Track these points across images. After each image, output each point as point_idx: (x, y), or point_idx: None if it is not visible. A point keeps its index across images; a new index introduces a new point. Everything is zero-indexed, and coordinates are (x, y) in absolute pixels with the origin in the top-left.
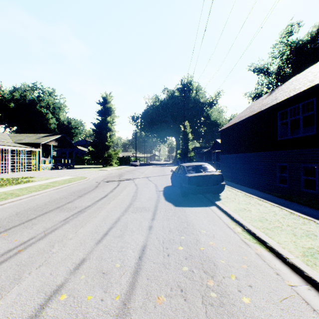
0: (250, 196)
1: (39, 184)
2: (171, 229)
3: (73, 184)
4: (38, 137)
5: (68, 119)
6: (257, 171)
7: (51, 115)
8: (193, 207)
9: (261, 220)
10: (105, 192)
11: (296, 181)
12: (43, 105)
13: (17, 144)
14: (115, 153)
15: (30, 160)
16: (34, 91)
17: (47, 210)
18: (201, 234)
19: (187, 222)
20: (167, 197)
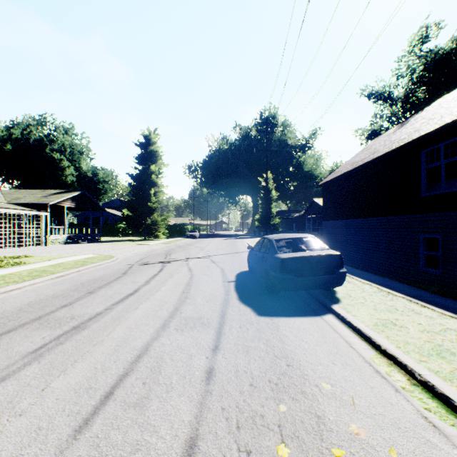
0: (389, 292)
1: (30, 269)
2: (254, 379)
3: (88, 269)
4: (45, 195)
5: (93, 169)
6: (384, 247)
7: (68, 163)
8: (291, 317)
9: (441, 353)
10: (136, 284)
11: (456, 264)
12: (55, 148)
13: (11, 205)
14: (163, 219)
15: (31, 229)
16: (42, 127)
17: (14, 325)
18: (322, 396)
19: (286, 356)
20: (243, 293)
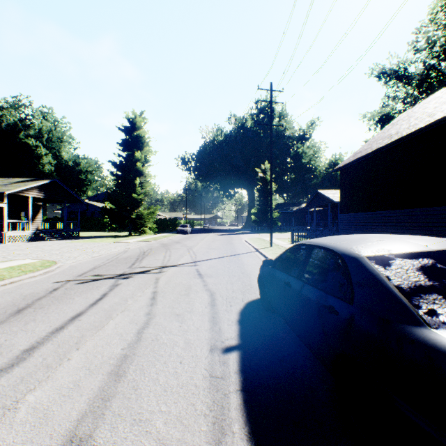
0: None
1: None
2: None
3: None
4: (6, 183)
5: (75, 159)
6: None
7: (45, 150)
8: None
9: None
10: None
11: None
12: (31, 134)
13: None
14: (150, 212)
15: None
16: (16, 111)
17: None
18: None
19: None
20: None
